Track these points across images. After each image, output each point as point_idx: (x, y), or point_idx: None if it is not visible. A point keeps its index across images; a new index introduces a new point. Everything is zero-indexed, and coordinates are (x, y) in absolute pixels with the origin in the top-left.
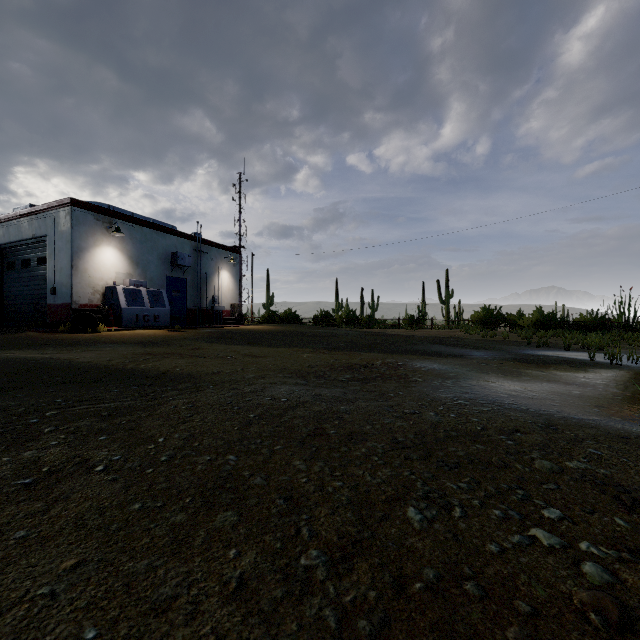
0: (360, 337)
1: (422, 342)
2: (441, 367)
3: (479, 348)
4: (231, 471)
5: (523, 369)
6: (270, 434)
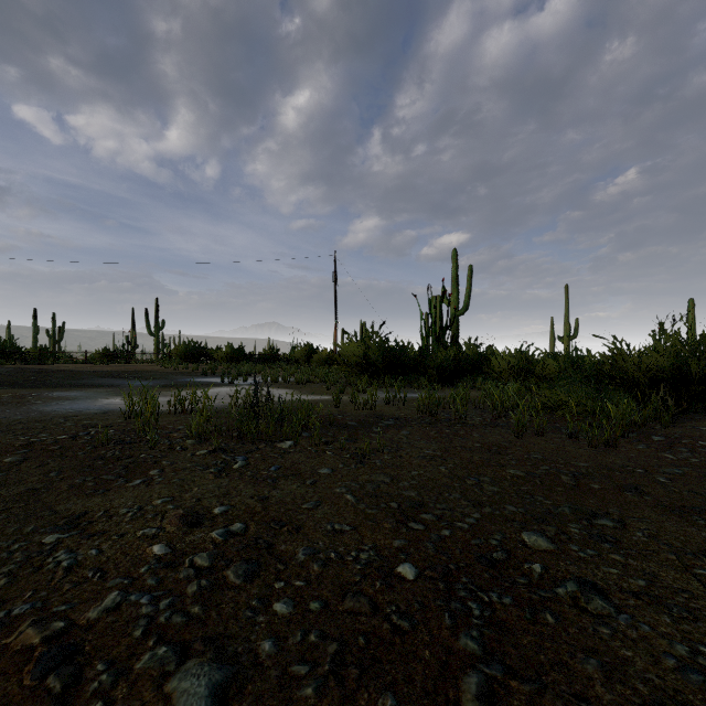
0: (9, 375)
1: (93, 376)
2: (79, 394)
3: (149, 379)
4: None
5: (158, 391)
6: None
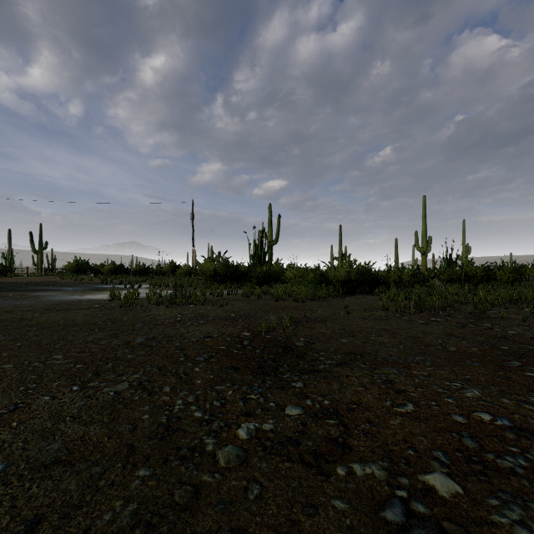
0: None
1: (29, 285)
2: (51, 294)
3: (72, 286)
4: (5, 310)
5: (93, 292)
6: (2, 308)
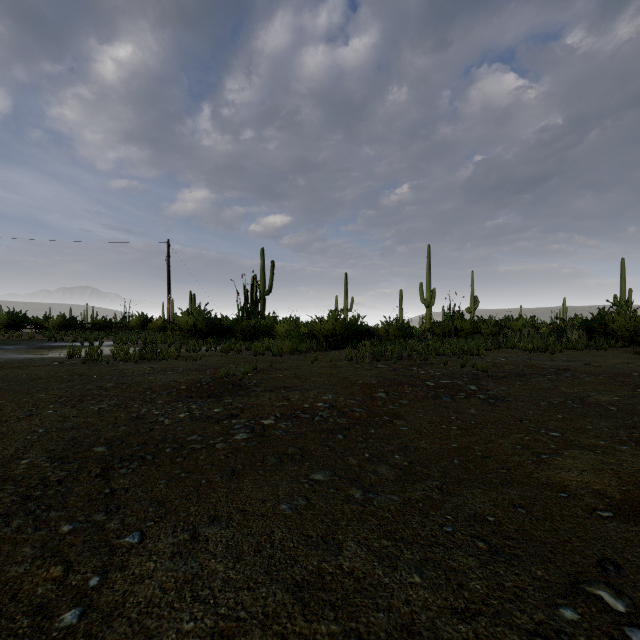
0: None
1: None
2: None
3: (10, 344)
4: None
5: (41, 350)
6: None
